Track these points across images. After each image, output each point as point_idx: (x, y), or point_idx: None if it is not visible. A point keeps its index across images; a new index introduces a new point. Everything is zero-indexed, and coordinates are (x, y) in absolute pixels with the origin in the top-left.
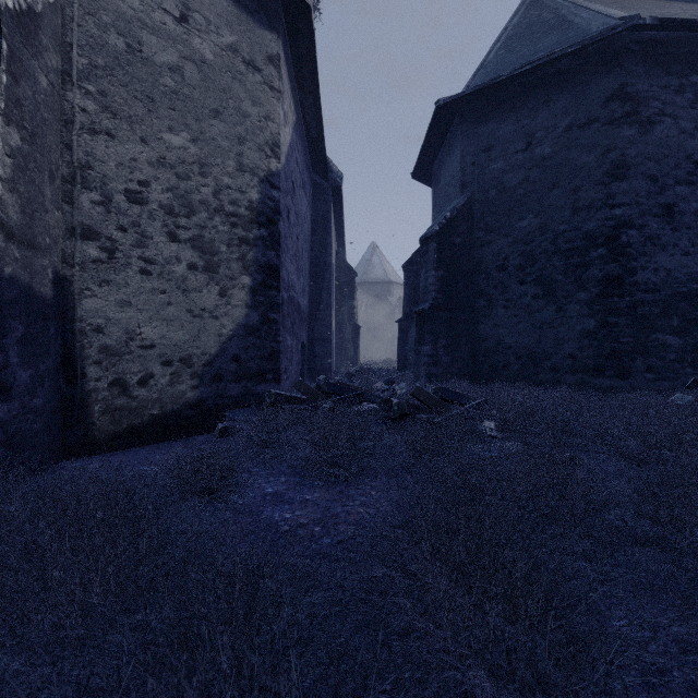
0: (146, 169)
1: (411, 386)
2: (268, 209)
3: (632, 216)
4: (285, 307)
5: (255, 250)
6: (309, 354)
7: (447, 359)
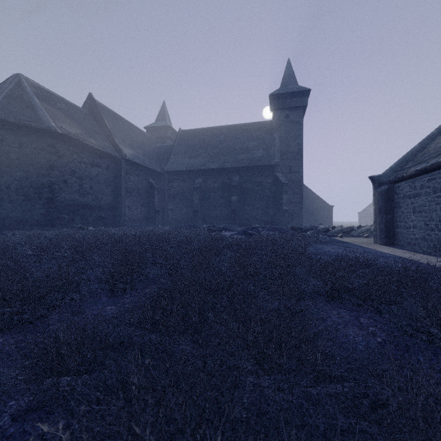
0: None
1: None
2: None
3: (56, 181)
4: None
5: None
6: None
7: None
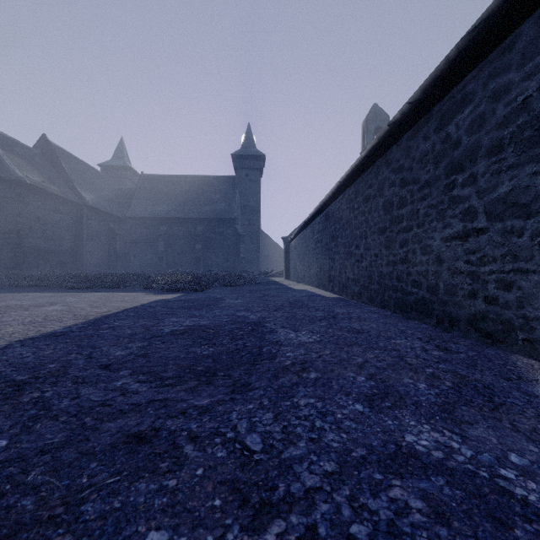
0: None
1: None
2: None
3: (23, 228)
4: None
5: None
6: None
7: None
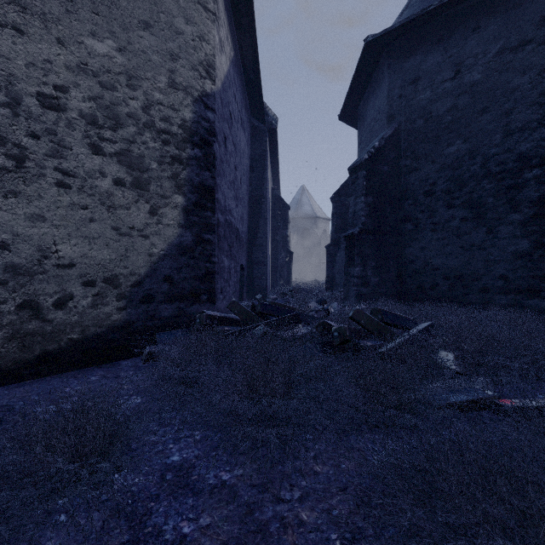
0: (64, 73)
1: (342, 305)
2: (203, 130)
3: None
4: (221, 228)
5: (189, 169)
6: (248, 276)
7: (376, 280)
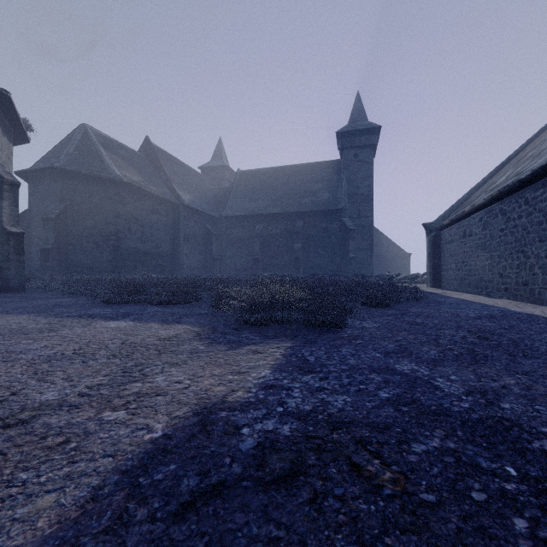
0: None
1: None
2: None
3: (121, 229)
4: None
5: None
6: None
7: (58, 268)
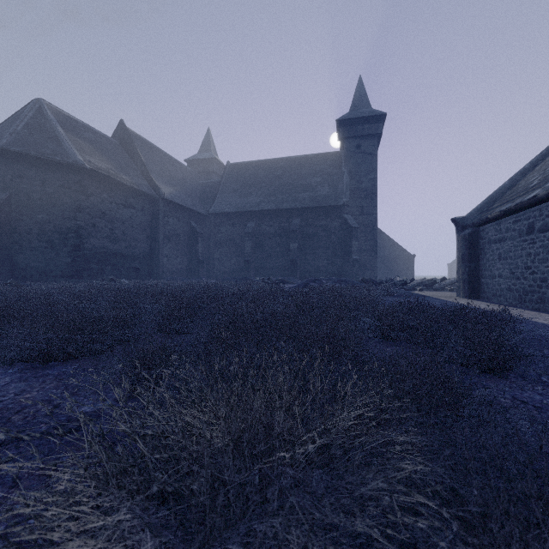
0: None
1: None
2: None
3: (83, 225)
4: None
5: None
6: None
7: None
